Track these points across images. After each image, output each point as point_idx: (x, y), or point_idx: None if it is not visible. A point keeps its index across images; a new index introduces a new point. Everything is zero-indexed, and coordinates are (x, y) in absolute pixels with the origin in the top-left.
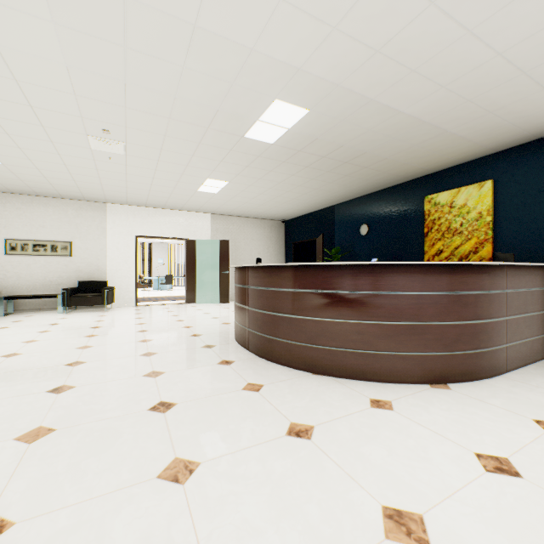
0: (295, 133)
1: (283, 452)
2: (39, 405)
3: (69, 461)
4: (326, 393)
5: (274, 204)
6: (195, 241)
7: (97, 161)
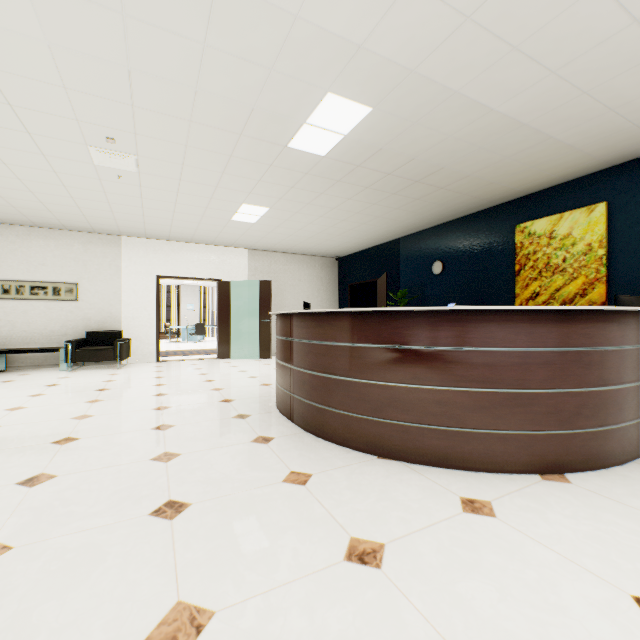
0: (353, 140)
1: (340, 592)
2: (0, 505)
3: (16, 608)
4: (399, 487)
5: (325, 237)
6: (230, 283)
7: (103, 181)
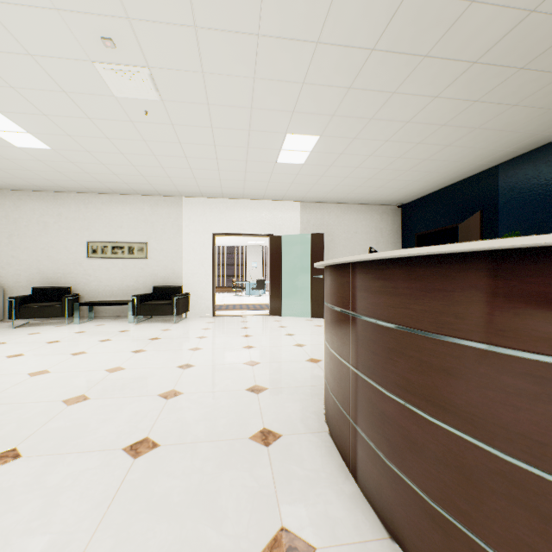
0: None
1: None
2: None
3: None
4: None
5: (389, 175)
6: (281, 237)
7: (136, 124)
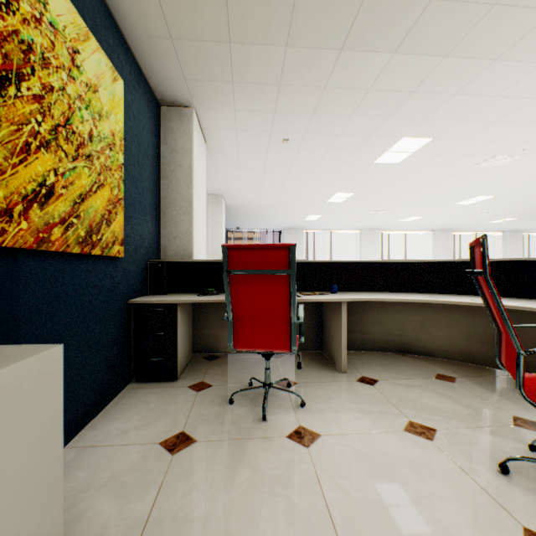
0: None
1: None
2: None
3: None
4: None
5: None
6: None
7: None
